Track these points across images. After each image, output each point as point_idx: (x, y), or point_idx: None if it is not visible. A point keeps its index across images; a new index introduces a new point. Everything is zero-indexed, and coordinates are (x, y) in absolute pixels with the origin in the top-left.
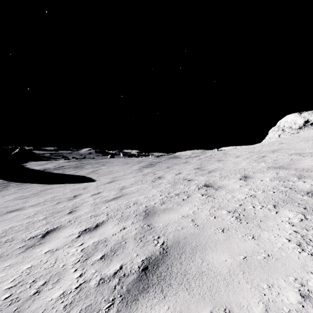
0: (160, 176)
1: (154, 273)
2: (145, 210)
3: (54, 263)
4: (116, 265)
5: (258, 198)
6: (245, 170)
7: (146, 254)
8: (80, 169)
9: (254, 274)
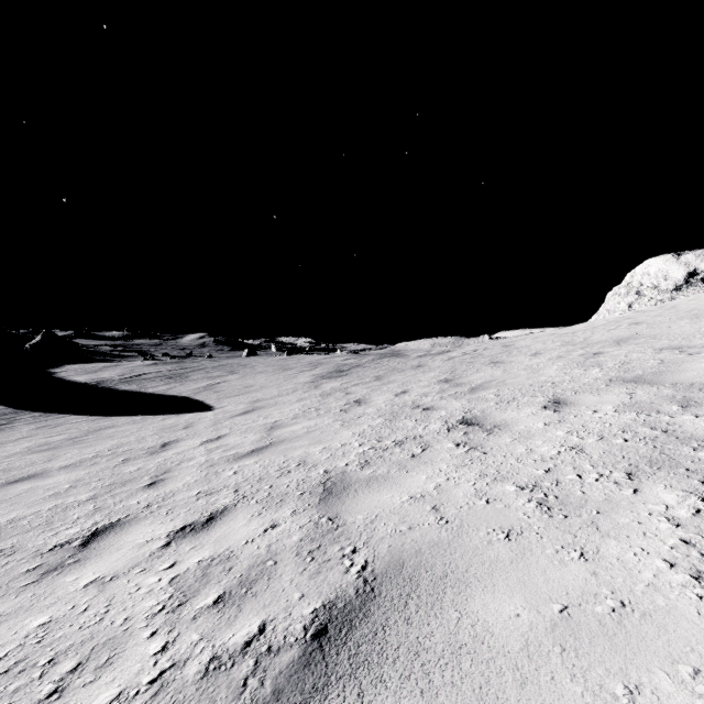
0: (359, 398)
1: (341, 645)
2: (325, 481)
3: (103, 613)
4: (250, 622)
5: (589, 454)
6: (556, 386)
7: (324, 593)
8: (180, 383)
9: (590, 654)
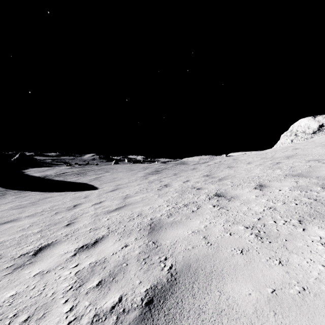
0: (166, 184)
1: (160, 309)
2: (151, 223)
3: (42, 290)
4: (114, 295)
5: (279, 211)
6: (260, 178)
7: (151, 281)
8: (83, 176)
9: (289, 316)
